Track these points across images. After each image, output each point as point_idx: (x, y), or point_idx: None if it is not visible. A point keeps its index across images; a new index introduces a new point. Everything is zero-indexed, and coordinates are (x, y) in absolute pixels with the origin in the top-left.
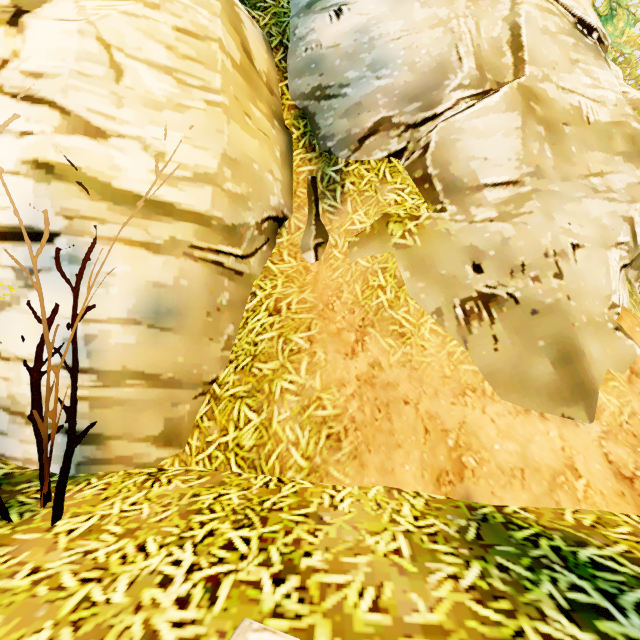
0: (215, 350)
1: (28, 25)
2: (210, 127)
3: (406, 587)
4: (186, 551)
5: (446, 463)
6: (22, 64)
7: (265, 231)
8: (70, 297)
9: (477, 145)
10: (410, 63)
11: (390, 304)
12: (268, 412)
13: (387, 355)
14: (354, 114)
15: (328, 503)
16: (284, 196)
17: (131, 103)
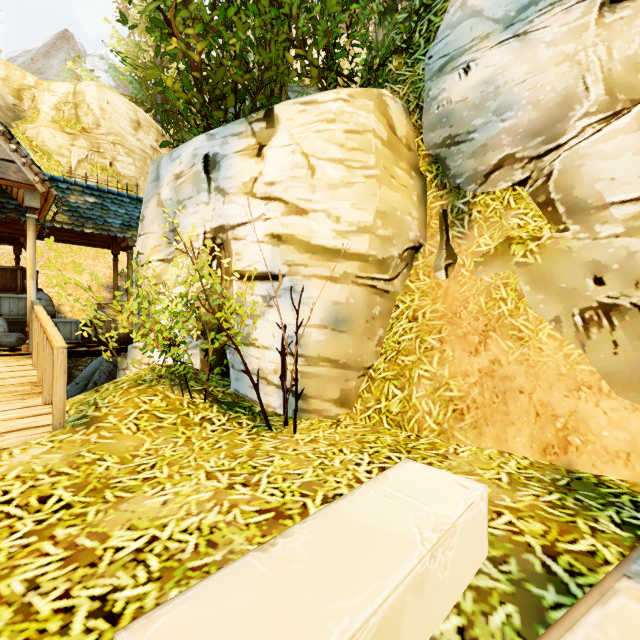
0: (371, 346)
1: (266, 155)
2: (367, 194)
3: (500, 492)
4: (365, 456)
5: (553, 439)
6: (264, 178)
7: (405, 258)
8: (290, 312)
9: (603, 167)
10: (534, 102)
11: (510, 313)
12: (409, 390)
13: (506, 354)
14: (480, 154)
15: (452, 451)
16: (420, 229)
17: (320, 189)
